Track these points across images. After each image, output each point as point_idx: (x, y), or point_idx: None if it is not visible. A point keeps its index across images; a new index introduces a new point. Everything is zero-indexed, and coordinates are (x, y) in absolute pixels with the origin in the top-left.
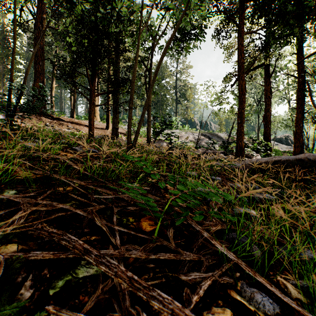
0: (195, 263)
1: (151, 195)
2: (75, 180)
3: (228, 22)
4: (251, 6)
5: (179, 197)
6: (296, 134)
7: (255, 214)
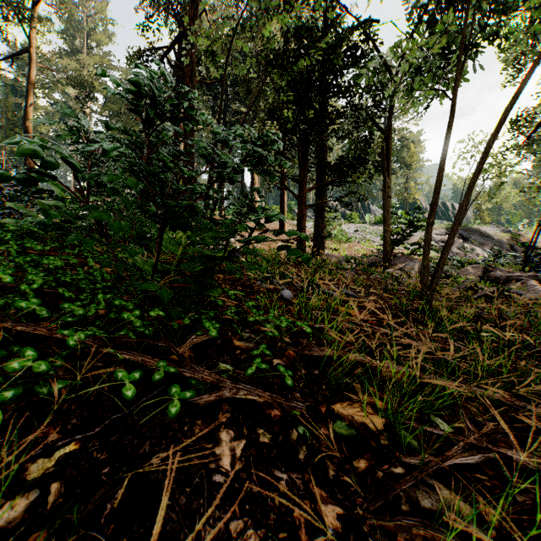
0: None
1: None
2: (525, 405)
3: None
4: None
5: None
6: None
7: None
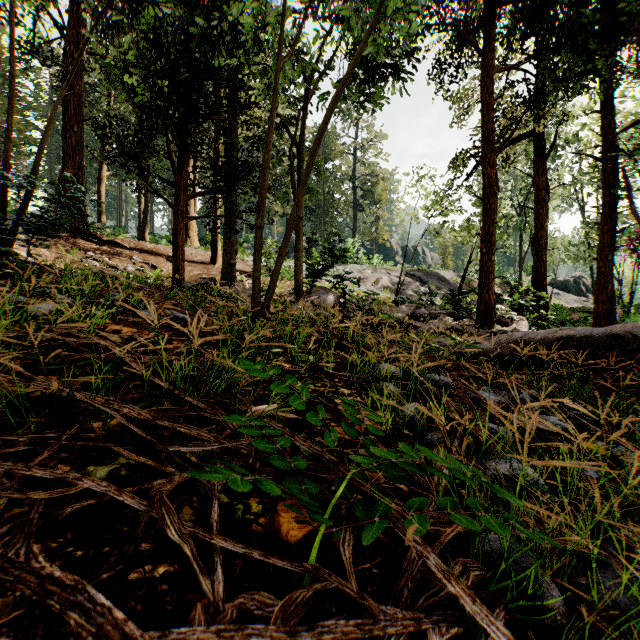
0: (408, 637)
1: (302, 438)
2: (128, 407)
3: (461, 46)
4: (507, 13)
5: (364, 433)
6: (600, 275)
7: (533, 476)
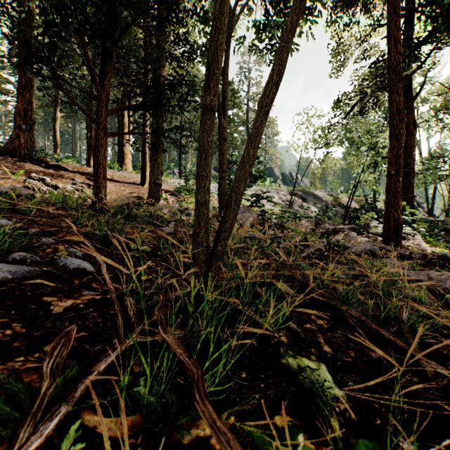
0: None
1: None
2: None
3: None
4: None
5: None
6: None
7: None
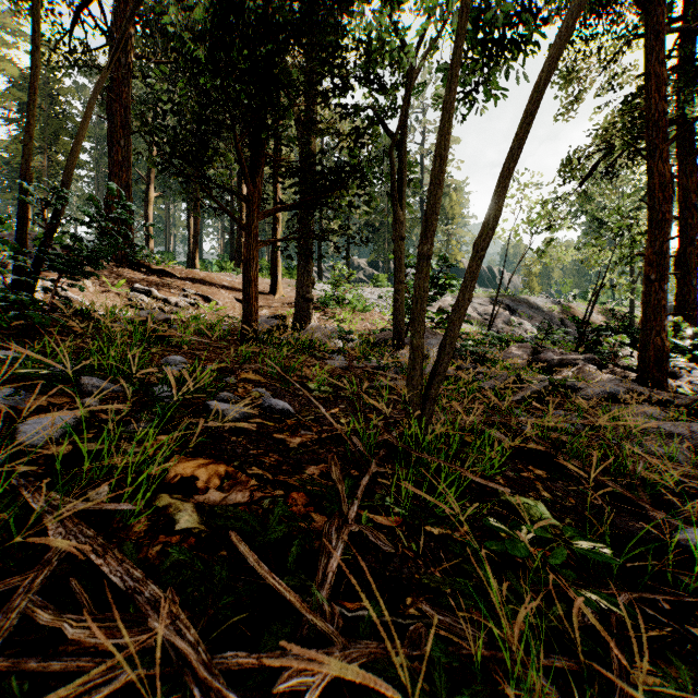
0: None
1: None
2: None
3: (602, 6)
4: None
5: None
6: None
7: None
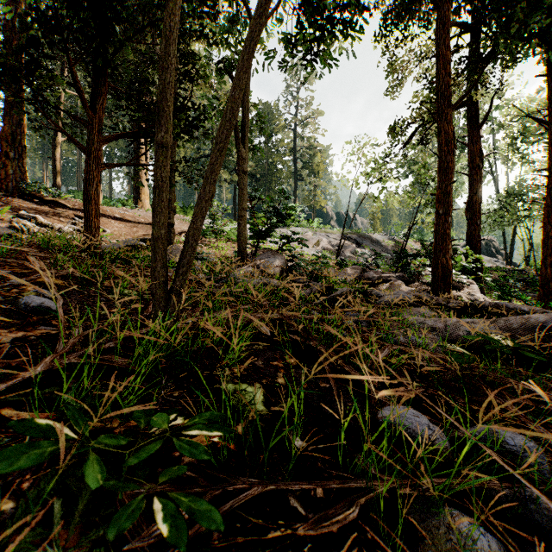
0: None
1: None
2: None
3: (410, 4)
4: None
5: None
6: (547, 238)
7: None
